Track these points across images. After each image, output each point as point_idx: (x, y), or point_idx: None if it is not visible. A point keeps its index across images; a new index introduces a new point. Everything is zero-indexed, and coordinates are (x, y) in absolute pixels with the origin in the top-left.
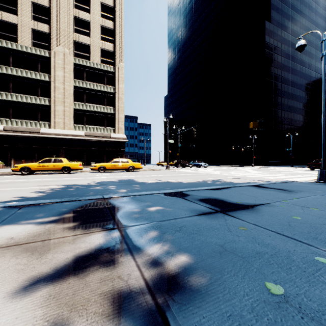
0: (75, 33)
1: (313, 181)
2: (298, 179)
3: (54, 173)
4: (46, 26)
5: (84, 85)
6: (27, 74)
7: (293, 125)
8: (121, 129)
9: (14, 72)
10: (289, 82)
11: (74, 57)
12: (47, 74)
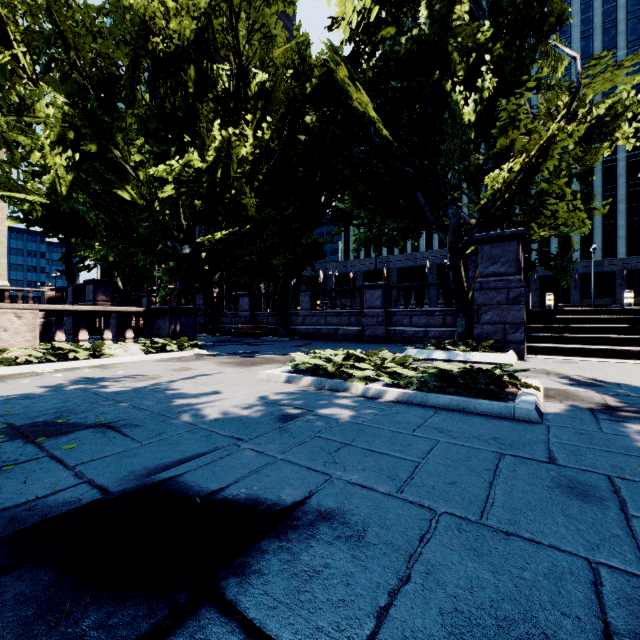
0: None
1: None
2: None
3: None
4: None
5: None
6: None
7: None
8: (3, 275)
9: None
10: None
11: None
12: None
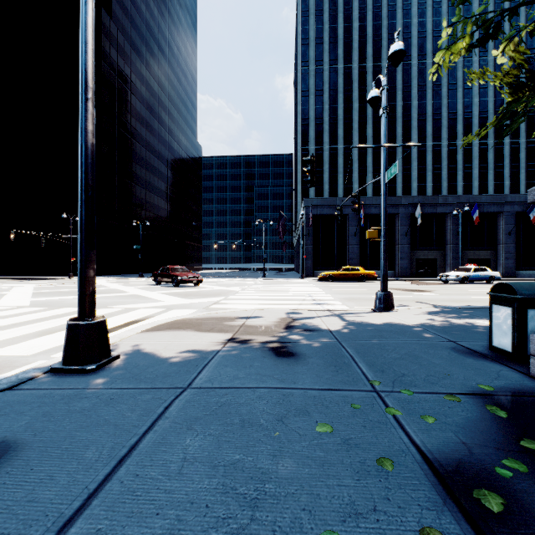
0: None
1: (56, 362)
2: (53, 340)
3: None
4: None
5: None
6: None
7: (149, 211)
8: None
9: None
10: (143, 141)
11: None
12: None
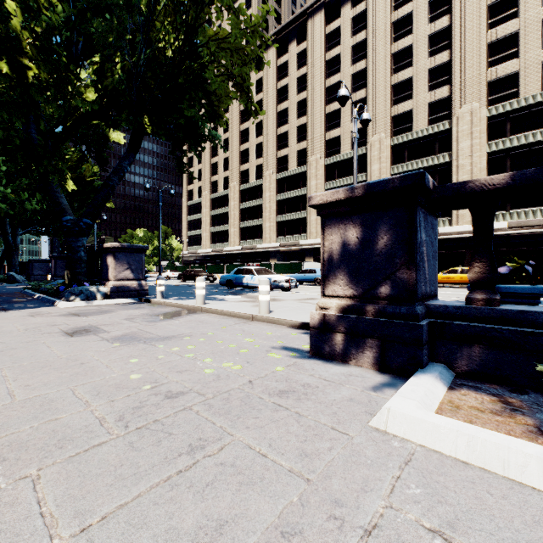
0: (489, 69)
1: None
2: None
3: (460, 287)
4: (445, 89)
5: (506, 144)
6: (422, 163)
7: None
8: None
9: (409, 167)
10: None
11: (487, 108)
12: (447, 153)
